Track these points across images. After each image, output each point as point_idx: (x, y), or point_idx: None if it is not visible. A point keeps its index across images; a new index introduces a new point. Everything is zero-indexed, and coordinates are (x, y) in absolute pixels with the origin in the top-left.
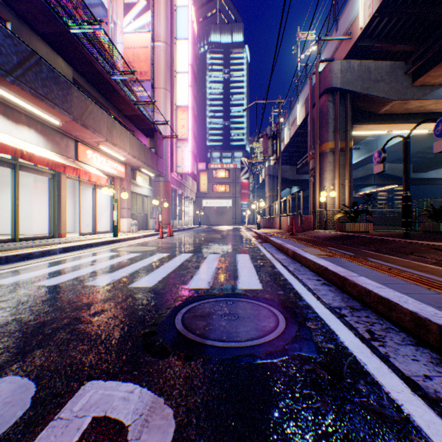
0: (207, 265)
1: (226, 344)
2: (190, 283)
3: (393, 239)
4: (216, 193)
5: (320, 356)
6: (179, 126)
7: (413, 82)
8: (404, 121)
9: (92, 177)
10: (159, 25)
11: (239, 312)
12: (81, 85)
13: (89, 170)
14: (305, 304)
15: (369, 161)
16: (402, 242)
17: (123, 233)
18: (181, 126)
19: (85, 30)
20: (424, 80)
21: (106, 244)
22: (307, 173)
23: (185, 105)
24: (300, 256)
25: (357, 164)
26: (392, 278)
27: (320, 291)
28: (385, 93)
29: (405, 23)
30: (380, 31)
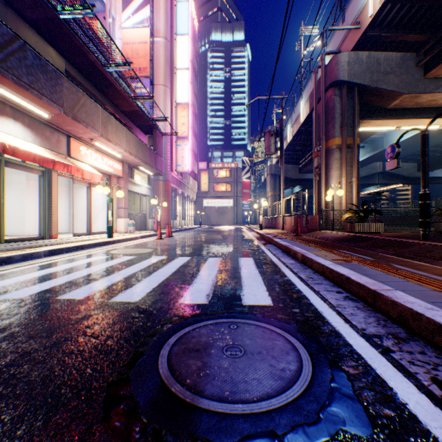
0: (206, 271)
1: (230, 409)
2: (184, 296)
3: (413, 241)
4: (217, 193)
5: (381, 438)
6: (179, 124)
7: (425, 74)
8: (414, 116)
9: (85, 174)
10: (159, 20)
11: (246, 343)
12: (74, 78)
13: (82, 167)
14: (331, 329)
15: (374, 159)
16: (426, 244)
17: (120, 233)
18: (181, 123)
19: (75, 16)
20: (437, 72)
21: (98, 246)
22: (310, 172)
23: (185, 102)
24: (311, 261)
25: (361, 163)
26: (438, 294)
27: (345, 309)
28: (395, 86)
29: (418, 11)
30: (391, 19)
